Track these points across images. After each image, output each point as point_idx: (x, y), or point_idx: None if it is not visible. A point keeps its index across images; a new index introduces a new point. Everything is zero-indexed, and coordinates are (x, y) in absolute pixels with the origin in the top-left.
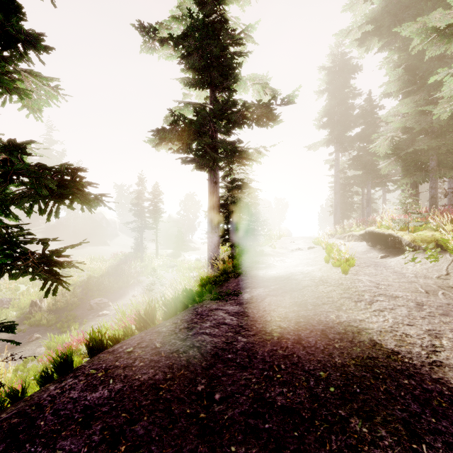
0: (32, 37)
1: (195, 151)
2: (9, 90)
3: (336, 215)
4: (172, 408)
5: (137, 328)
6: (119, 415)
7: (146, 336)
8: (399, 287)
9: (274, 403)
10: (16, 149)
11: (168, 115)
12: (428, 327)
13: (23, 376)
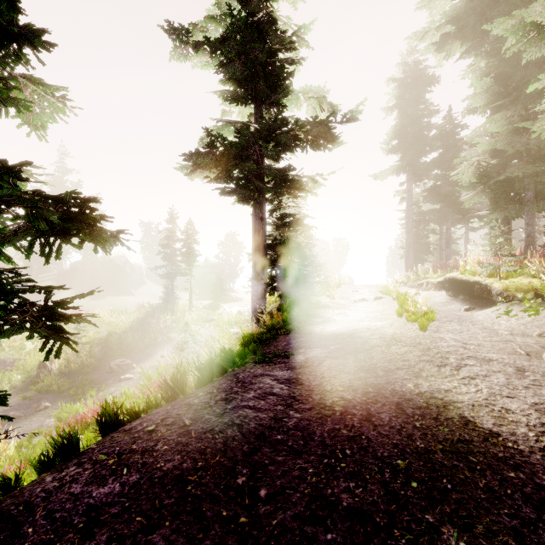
0: (27, 29)
1: (236, 179)
2: (4, 101)
3: (408, 258)
4: (203, 508)
5: (164, 397)
6: (133, 519)
7: (173, 410)
8: (492, 347)
9: (339, 503)
10: (8, 173)
11: (203, 136)
12: (534, 400)
13: (27, 453)
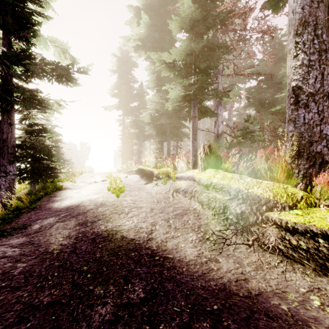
0: None
1: None
2: None
3: (123, 157)
4: None
5: None
6: None
7: None
8: (146, 201)
9: (41, 304)
10: None
11: None
12: (152, 221)
13: None
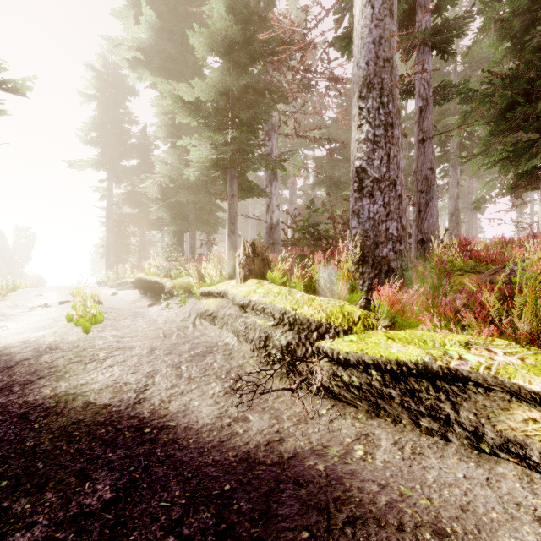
0: None
1: None
2: None
3: (109, 258)
4: None
5: None
6: None
7: None
8: (144, 336)
9: None
10: None
11: None
12: (150, 369)
13: None
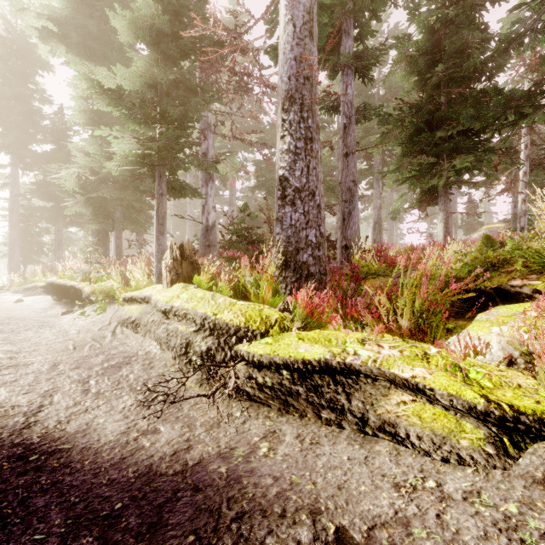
0: None
1: None
2: None
3: (13, 258)
4: None
5: None
6: None
7: None
8: (47, 349)
9: None
10: None
11: None
12: (49, 387)
13: None
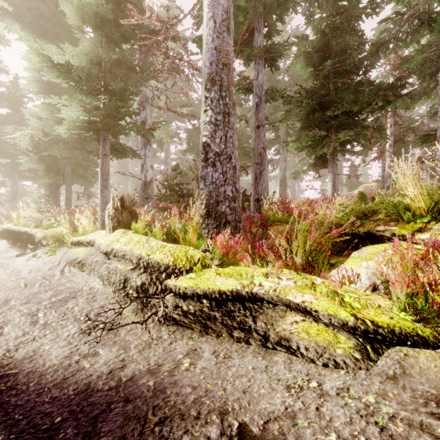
0: None
1: None
2: None
3: None
4: None
5: None
6: None
7: None
8: (0, 287)
9: None
10: None
11: None
12: (0, 321)
13: None
